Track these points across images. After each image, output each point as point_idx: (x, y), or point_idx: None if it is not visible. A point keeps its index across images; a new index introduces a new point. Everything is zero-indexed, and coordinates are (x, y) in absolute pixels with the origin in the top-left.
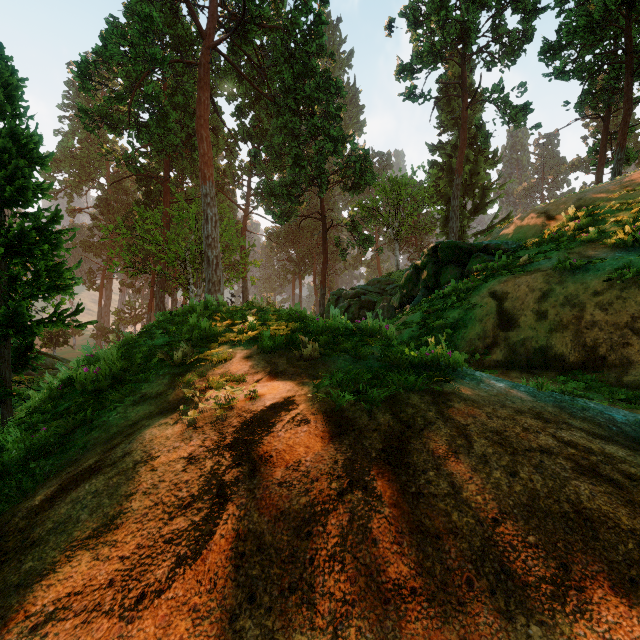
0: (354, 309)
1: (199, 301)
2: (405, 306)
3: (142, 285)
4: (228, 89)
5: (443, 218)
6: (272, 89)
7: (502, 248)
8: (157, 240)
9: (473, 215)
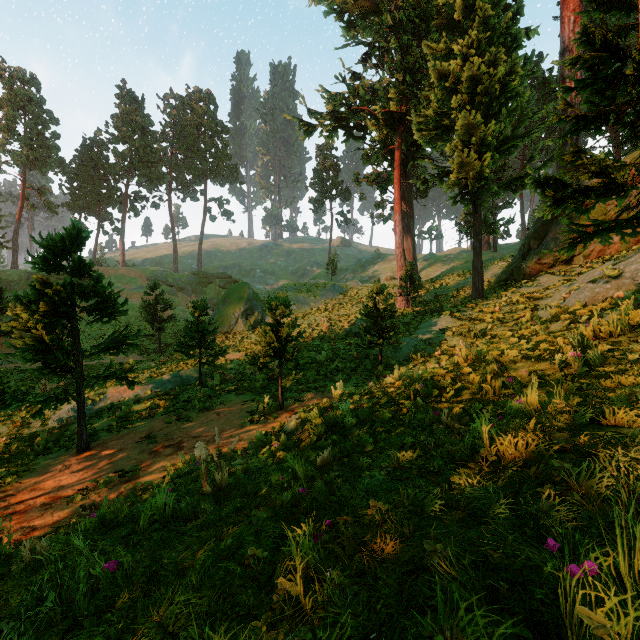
0: None
1: None
2: None
3: None
4: None
5: None
6: None
7: None
8: None
9: None
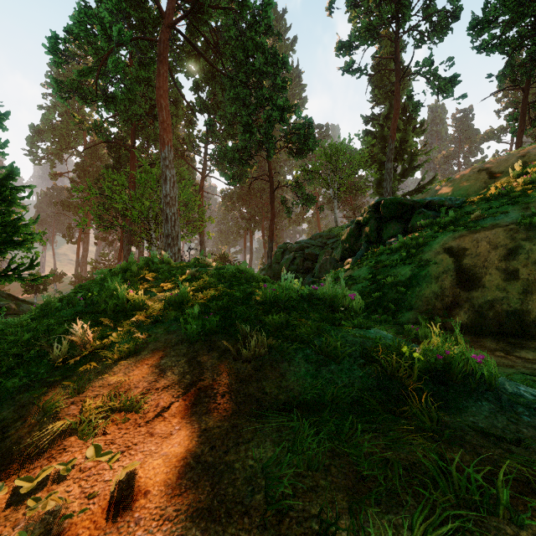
0: (299, 261)
1: (143, 257)
2: (346, 259)
3: (114, 239)
4: (187, 67)
5: (376, 180)
6: (226, 66)
7: (446, 204)
8: (122, 199)
9: (402, 178)
